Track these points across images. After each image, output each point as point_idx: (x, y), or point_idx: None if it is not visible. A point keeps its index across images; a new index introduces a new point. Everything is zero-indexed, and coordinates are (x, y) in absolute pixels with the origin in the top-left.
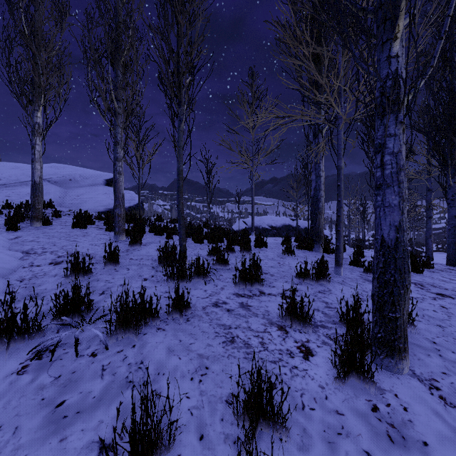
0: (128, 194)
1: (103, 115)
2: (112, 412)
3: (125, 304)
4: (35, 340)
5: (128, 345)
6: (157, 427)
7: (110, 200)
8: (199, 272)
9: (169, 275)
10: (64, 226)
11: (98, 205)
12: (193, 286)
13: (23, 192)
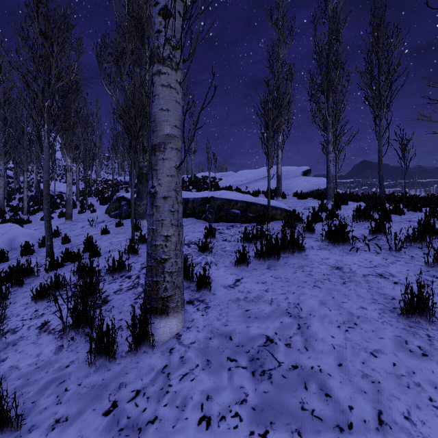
0: (321, 180)
1: (320, 127)
2: (363, 231)
3: (358, 210)
4: (321, 223)
5: (361, 224)
6: (384, 226)
7: (309, 185)
8: (396, 210)
9: (375, 210)
10: (292, 199)
11: (302, 189)
12: (391, 216)
13: (259, 185)
